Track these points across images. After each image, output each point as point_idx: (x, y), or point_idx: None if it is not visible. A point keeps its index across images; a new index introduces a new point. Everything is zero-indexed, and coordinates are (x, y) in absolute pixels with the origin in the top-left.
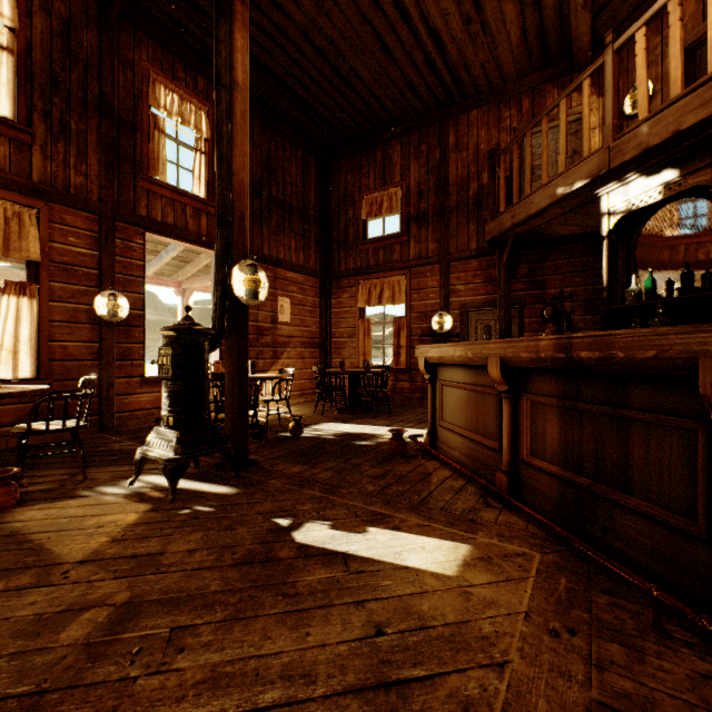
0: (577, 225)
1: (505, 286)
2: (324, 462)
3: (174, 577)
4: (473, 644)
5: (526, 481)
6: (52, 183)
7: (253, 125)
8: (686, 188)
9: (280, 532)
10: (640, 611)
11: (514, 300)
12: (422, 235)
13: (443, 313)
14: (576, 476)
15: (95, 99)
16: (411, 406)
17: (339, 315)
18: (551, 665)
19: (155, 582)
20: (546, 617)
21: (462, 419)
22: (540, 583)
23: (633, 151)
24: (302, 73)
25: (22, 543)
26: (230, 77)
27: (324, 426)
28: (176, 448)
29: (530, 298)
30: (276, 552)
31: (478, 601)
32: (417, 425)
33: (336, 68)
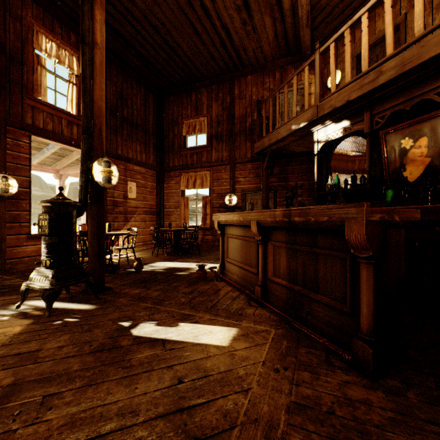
0: (304, 146)
1: (266, 179)
2: (155, 286)
3: (47, 365)
4: (233, 381)
5: (271, 290)
6: None
7: (110, 69)
8: (353, 131)
9: (123, 330)
10: (321, 354)
11: (271, 188)
12: (219, 147)
13: (231, 194)
14: (294, 286)
15: None
16: (213, 250)
17: (169, 194)
18: (273, 387)
19: (33, 369)
20: (274, 363)
21: (238, 257)
22: (273, 345)
23: (328, 109)
24: (143, 40)
25: None
26: (92, 38)
27: (157, 264)
28: (51, 281)
29: (280, 187)
30: (119, 342)
31: (239, 358)
32: (215, 261)
33: (166, 40)
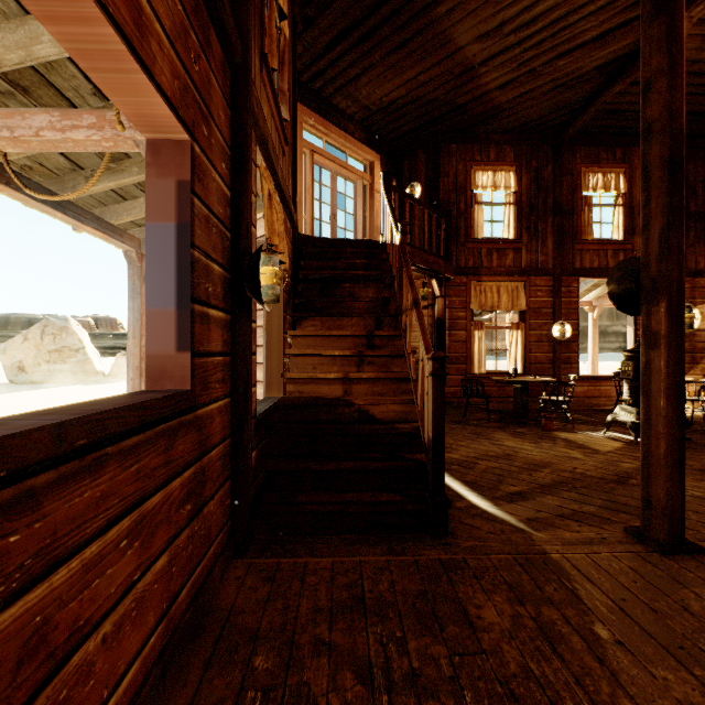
0: None
1: None
2: None
3: None
4: None
5: None
6: (530, 265)
7: None
8: None
9: None
10: None
11: None
12: None
13: None
14: None
15: (550, 206)
16: None
17: None
18: None
19: None
20: None
21: None
22: None
23: None
24: None
25: (573, 442)
26: None
27: None
28: (636, 417)
29: None
30: None
31: None
32: None
33: None
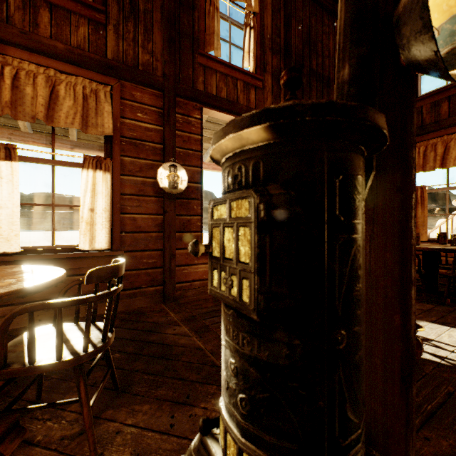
0: None
1: None
2: None
3: None
4: None
5: None
6: (123, 61)
7: None
8: None
9: None
10: None
11: None
12: None
13: None
14: None
15: None
16: None
17: None
18: None
19: None
20: None
21: None
22: None
23: None
24: None
25: None
26: None
27: (425, 331)
28: None
29: None
30: None
31: None
32: None
33: None
